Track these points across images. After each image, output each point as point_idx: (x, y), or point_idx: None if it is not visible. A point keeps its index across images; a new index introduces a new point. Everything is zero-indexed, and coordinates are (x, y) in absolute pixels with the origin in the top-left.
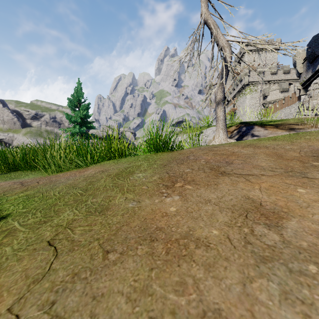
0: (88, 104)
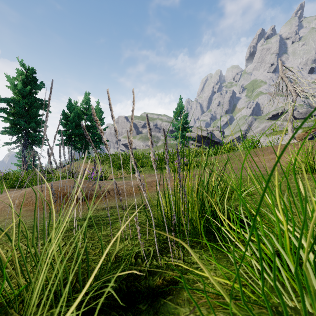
0: (187, 114)
